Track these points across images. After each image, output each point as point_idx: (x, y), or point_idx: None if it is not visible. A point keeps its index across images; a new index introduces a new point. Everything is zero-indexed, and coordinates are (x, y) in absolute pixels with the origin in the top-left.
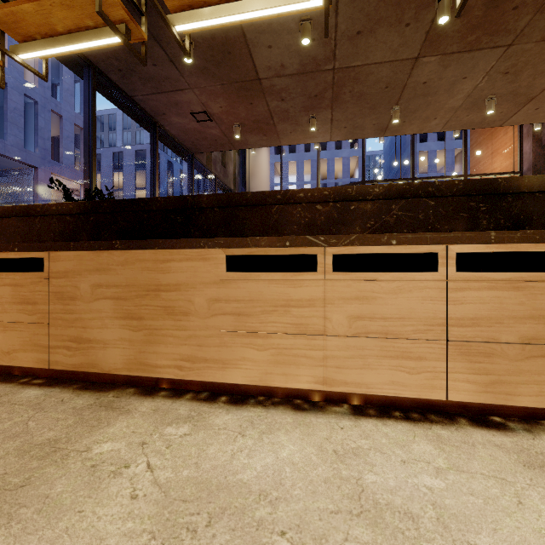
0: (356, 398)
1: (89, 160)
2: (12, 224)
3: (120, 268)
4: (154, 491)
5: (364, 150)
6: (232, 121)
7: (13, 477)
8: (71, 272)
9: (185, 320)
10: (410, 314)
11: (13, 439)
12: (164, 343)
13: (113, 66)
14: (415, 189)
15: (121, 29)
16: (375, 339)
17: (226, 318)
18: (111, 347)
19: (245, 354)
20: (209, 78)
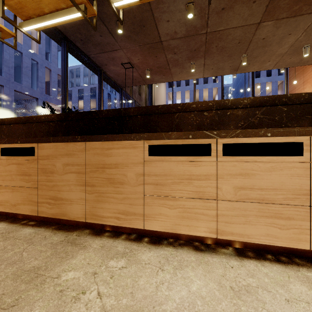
0: (237, 243)
1: (65, 92)
2: (20, 128)
3: (80, 153)
4: None
5: (222, 83)
6: (145, 67)
7: (7, 297)
8: (51, 156)
9: (121, 187)
10: (281, 186)
11: (11, 266)
12: (108, 202)
13: (78, 38)
14: (272, 100)
15: (81, 7)
16: (254, 203)
17: (148, 187)
18: (74, 203)
19: (161, 211)
20: (132, 42)
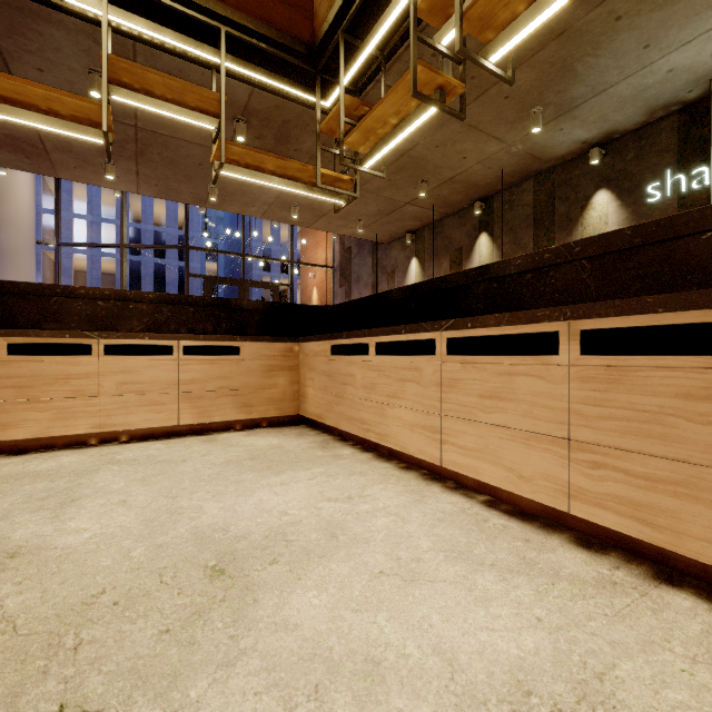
0: (125, 437)
1: None
2: None
3: None
4: None
5: (188, 208)
6: None
7: None
8: None
9: None
10: (157, 379)
11: None
12: None
13: None
14: (180, 299)
15: None
16: (135, 396)
17: (7, 391)
18: None
19: (28, 416)
20: None
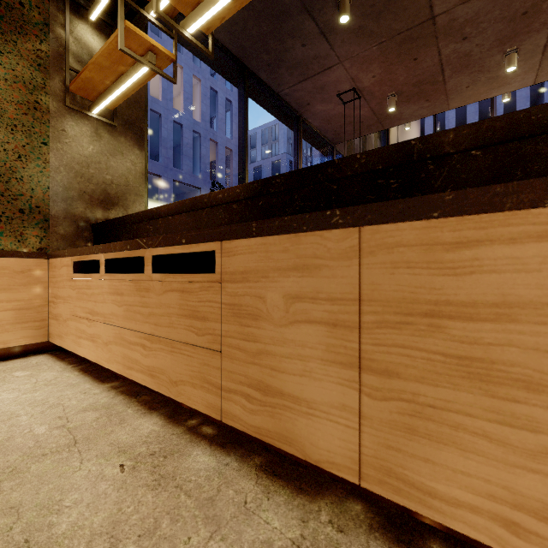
0: None
1: (242, 162)
2: (182, 221)
3: (340, 264)
4: None
5: None
6: (386, 92)
7: None
8: (253, 273)
9: (531, 403)
10: None
11: None
12: (457, 446)
13: (263, 63)
14: None
15: None
16: None
17: None
18: (320, 416)
19: None
20: (363, 41)
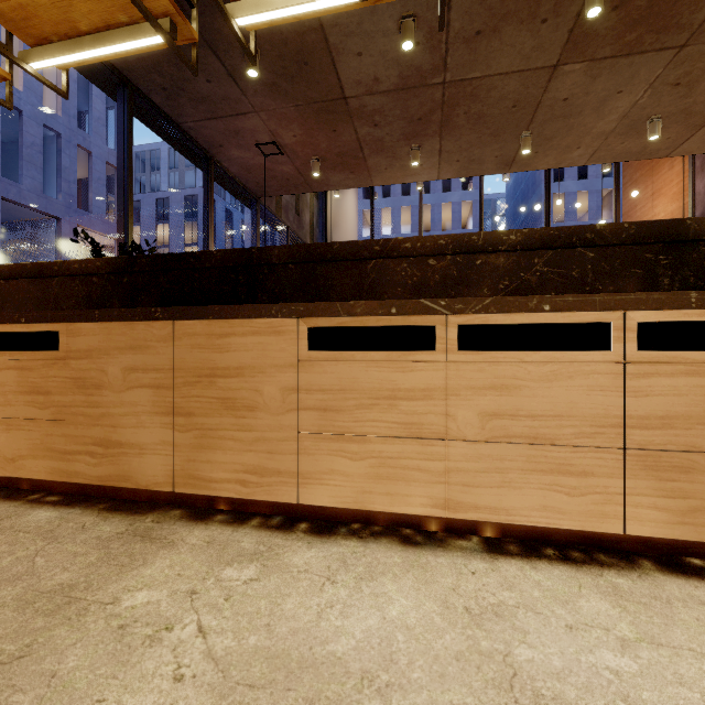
0: (489, 527)
1: (125, 206)
2: (22, 288)
3: (162, 345)
4: (207, 670)
5: (481, 191)
6: (310, 154)
7: (7, 642)
8: (96, 351)
9: (250, 417)
10: (569, 410)
11: (12, 584)
12: (222, 449)
13: (155, 84)
14: (566, 236)
15: (164, 25)
16: (518, 445)
17: (306, 415)
18: (149, 453)
19: (334, 465)
20: (279, 98)
